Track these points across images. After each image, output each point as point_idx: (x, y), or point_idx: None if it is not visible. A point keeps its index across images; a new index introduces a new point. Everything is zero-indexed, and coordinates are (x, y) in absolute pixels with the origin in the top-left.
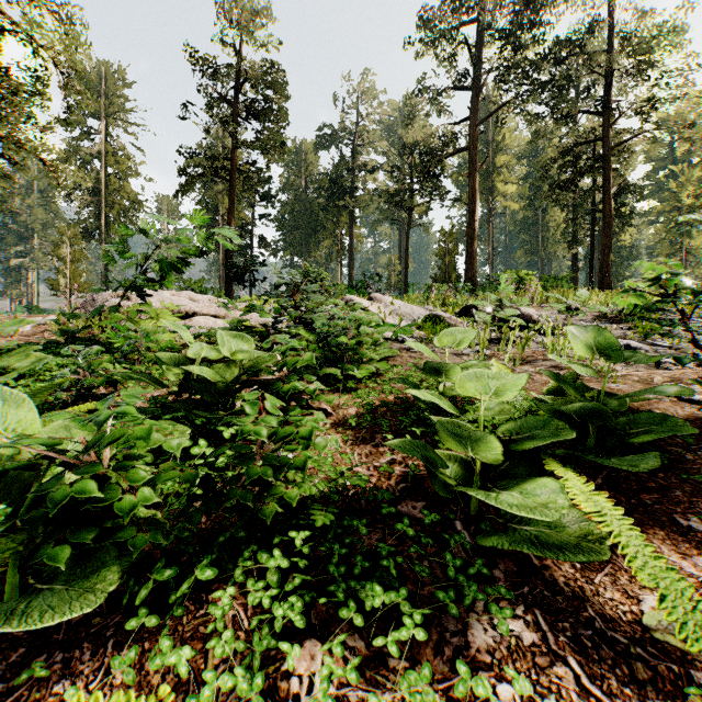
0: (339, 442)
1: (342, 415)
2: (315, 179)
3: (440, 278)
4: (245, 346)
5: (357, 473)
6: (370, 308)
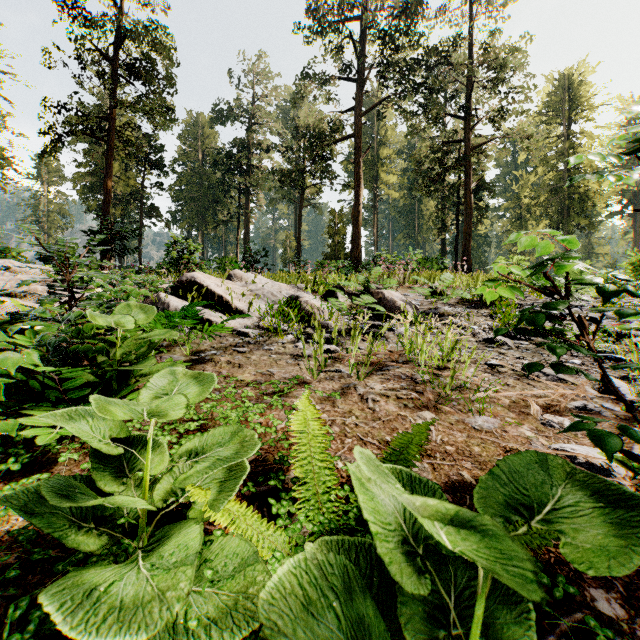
0: None
1: None
2: (212, 153)
3: (330, 255)
4: None
5: None
6: (216, 288)
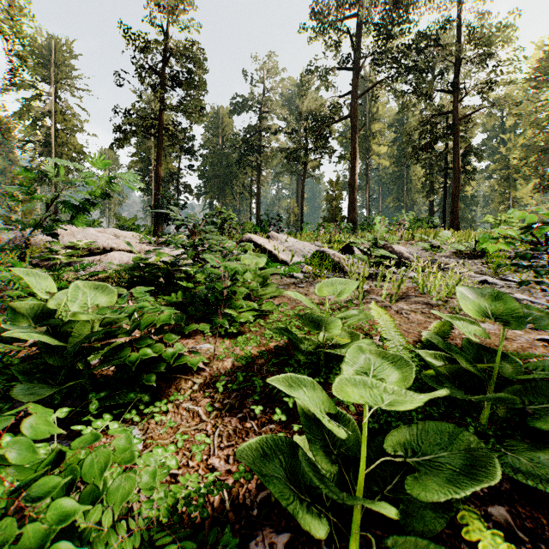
0: (201, 414)
1: (216, 369)
2: (230, 138)
3: (328, 218)
4: (102, 299)
5: (211, 468)
6: (266, 245)
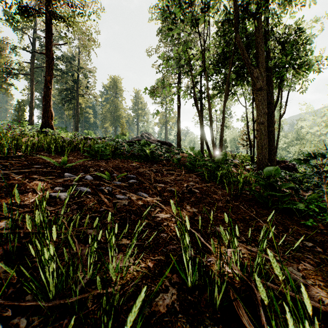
0: None
1: None
2: None
3: (17, 120)
4: None
5: None
6: None
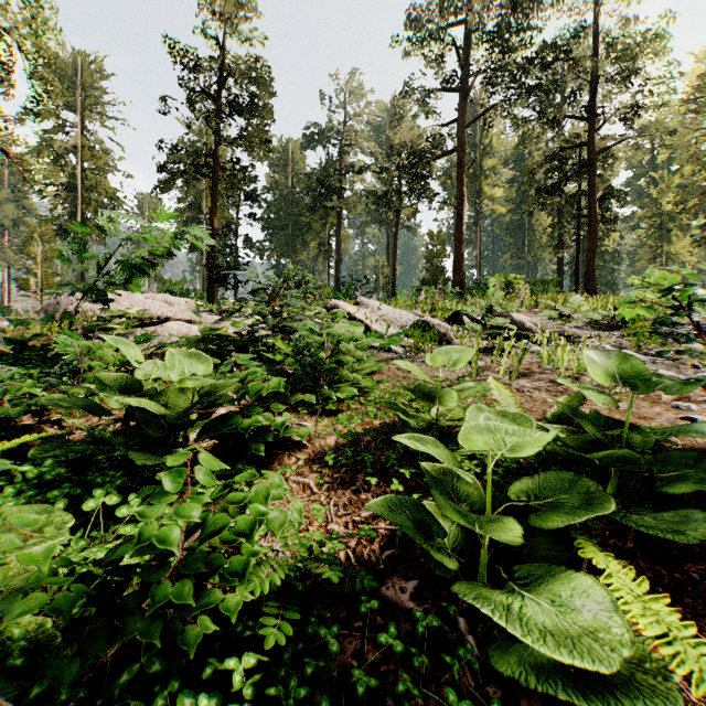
0: (312, 487)
1: (319, 446)
2: (302, 179)
3: (428, 280)
4: (201, 367)
5: (332, 533)
6: (356, 314)
